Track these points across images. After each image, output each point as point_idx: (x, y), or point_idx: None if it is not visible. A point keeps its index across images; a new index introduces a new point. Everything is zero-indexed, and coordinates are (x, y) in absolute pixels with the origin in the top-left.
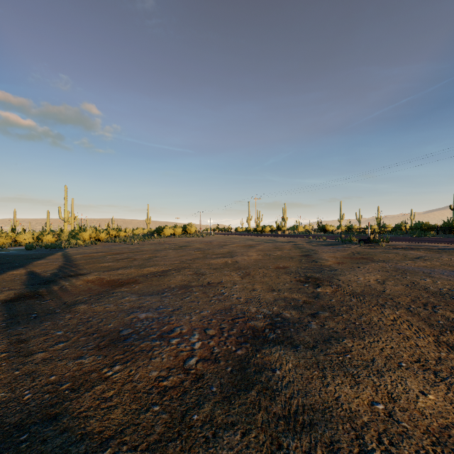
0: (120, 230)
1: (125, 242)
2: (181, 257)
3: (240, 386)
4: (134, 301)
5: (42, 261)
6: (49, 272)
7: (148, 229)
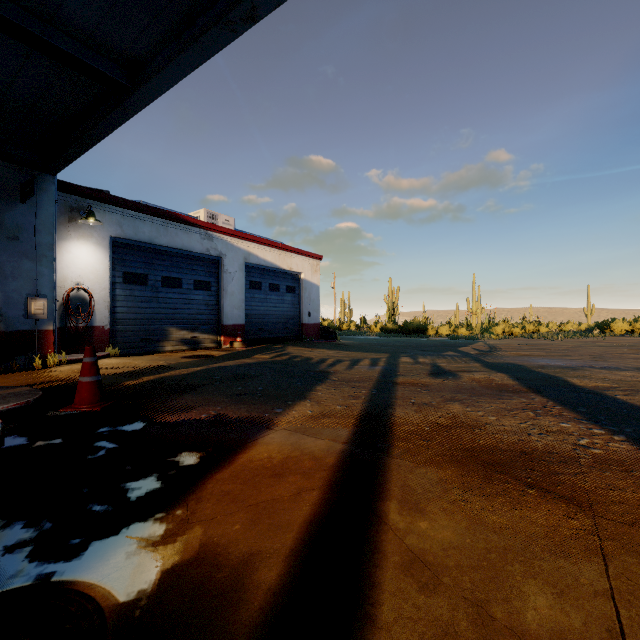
0: (540, 325)
1: (545, 339)
2: (600, 351)
3: (564, 367)
4: (537, 358)
5: (474, 345)
6: (484, 349)
7: (588, 324)
